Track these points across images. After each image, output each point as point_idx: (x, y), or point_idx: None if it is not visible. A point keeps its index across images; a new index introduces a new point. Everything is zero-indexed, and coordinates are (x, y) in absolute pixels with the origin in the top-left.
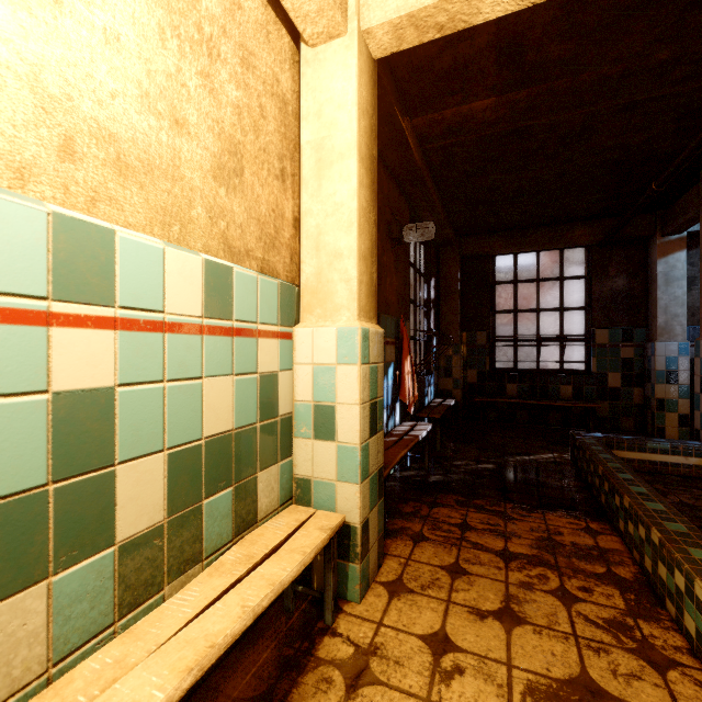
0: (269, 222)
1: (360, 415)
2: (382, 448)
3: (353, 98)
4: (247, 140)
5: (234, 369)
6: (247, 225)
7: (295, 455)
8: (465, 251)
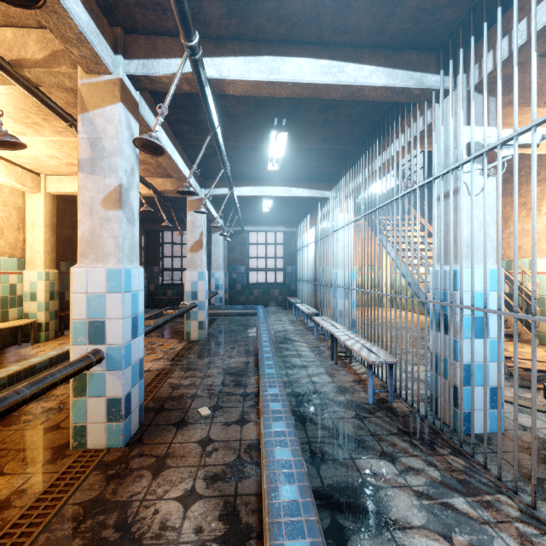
0: (13, 243)
1: (44, 294)
2: (58, 305)
3: (43, 211)
4: (5, 224)
5: (1, 282)
6: (5, 246)
7: (24, 307)
8: (146, 228)
